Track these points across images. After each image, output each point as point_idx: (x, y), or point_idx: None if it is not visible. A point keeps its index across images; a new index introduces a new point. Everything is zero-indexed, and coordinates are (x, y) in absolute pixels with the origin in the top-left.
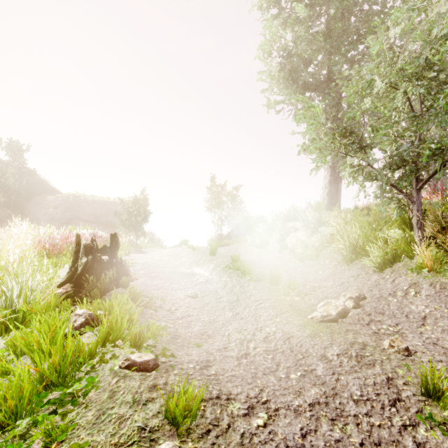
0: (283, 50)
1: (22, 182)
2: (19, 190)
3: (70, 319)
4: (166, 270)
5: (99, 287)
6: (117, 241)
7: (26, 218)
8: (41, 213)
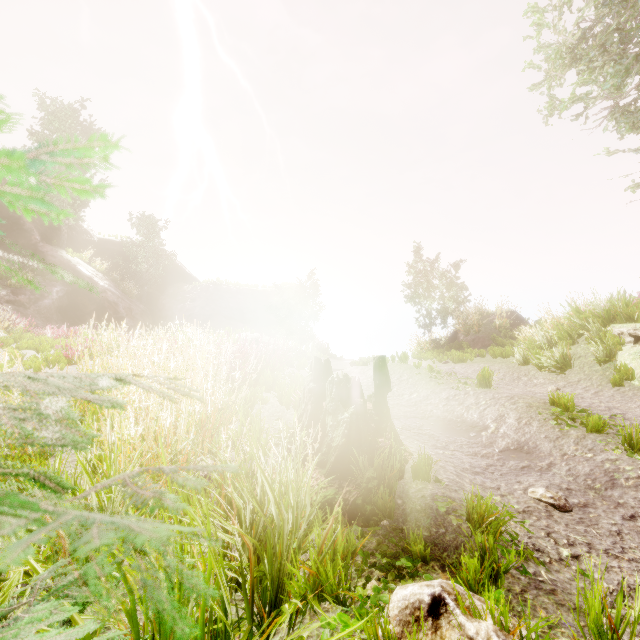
0: None
1: (156, 268)
2: (153, 278)
3: None
4: (408, 413)
5: (386, 482)
6: (386, 374)
7: (160, 315)
8: (177, 307)
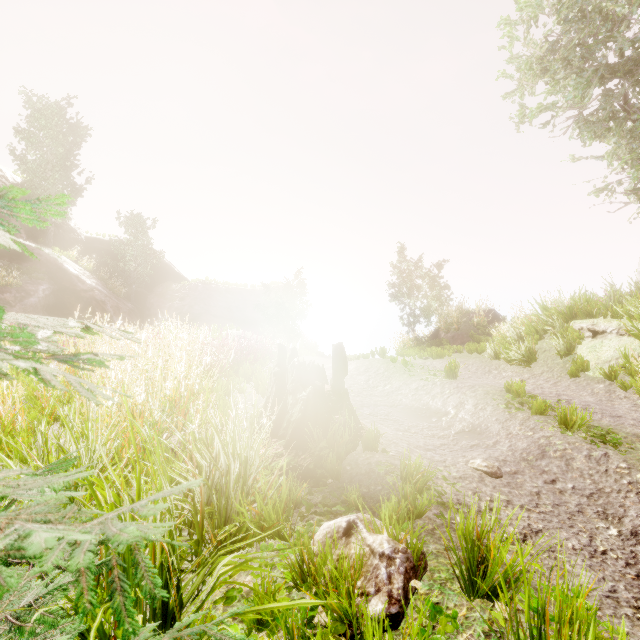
0: (568, 6)
1: (144, 267)
2: (141, 277)
3: (366, 565)
4: (379, 402)
5: (335, 450)
6: (344, 359)
7: (148, 314)
8: (166, 306)
